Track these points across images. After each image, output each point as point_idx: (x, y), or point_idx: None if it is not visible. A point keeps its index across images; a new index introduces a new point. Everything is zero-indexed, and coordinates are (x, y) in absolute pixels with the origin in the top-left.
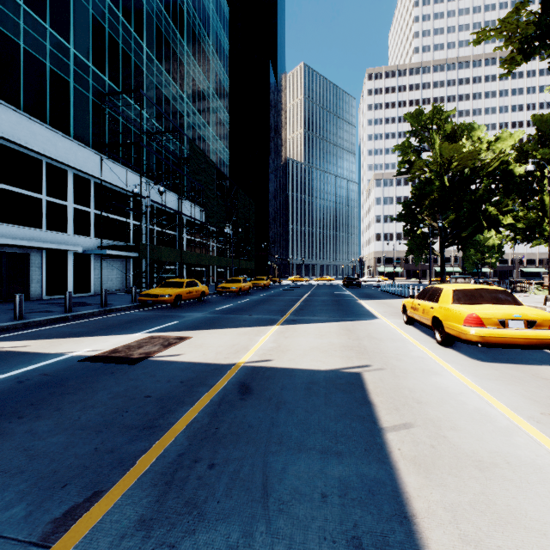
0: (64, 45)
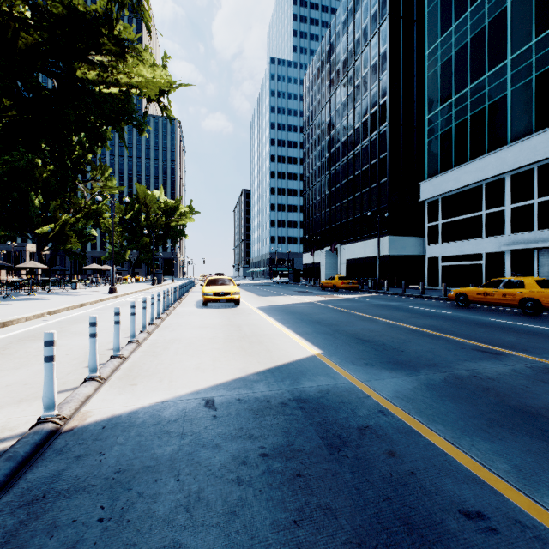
0: None
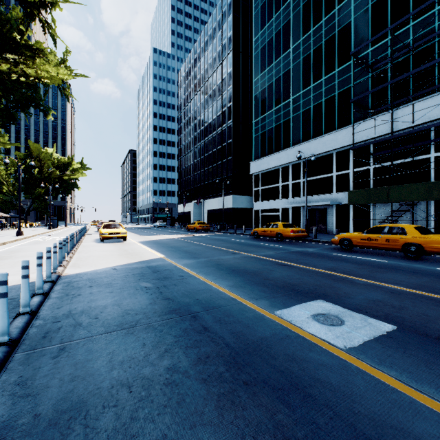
0: (347, 67)
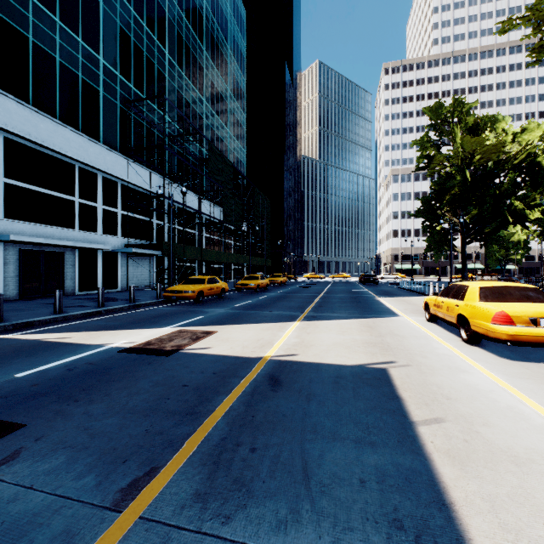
0: (94, 57)
